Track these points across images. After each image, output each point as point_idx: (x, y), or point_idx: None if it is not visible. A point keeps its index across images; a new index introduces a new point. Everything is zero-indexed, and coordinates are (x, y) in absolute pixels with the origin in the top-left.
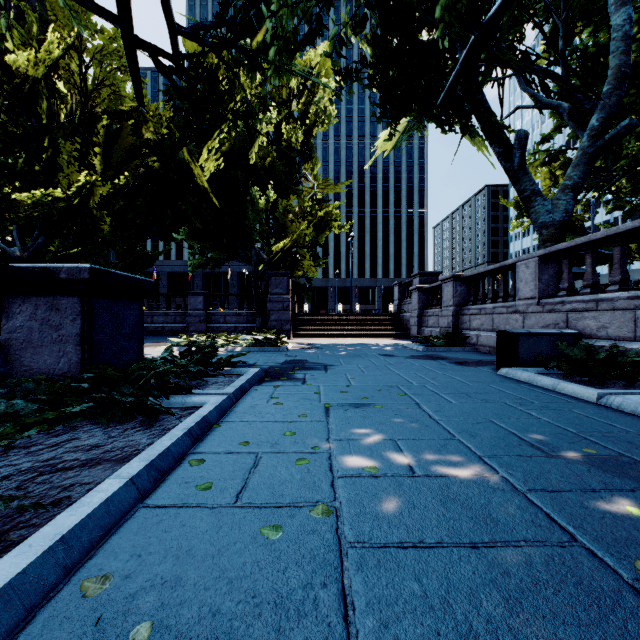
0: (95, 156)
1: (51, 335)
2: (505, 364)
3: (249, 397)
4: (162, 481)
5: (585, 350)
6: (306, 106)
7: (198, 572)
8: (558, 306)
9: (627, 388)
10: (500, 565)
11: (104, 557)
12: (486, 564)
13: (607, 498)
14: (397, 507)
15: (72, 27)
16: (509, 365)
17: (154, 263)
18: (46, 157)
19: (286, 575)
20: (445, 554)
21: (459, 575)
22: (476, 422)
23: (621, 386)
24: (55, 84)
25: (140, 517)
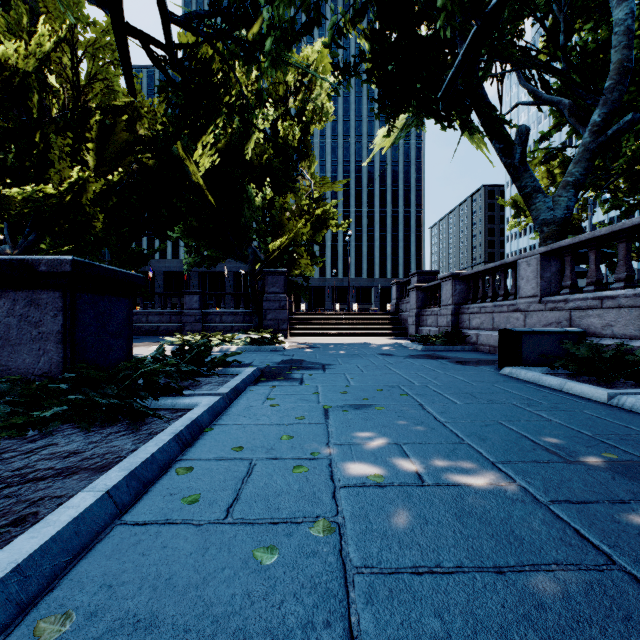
0: (88, 152)
1: (30, 332)
2: (508, 363)
3: (244, 398)
4: (144, 493)
5: (591, 349)
6: (303, 103)
7: (178, 608)
8: (561, 304)
9: (636, 388)
10: (532, 595)
11: (68, 588)
12: (516, 594)
13: (639, 510)
14: (407, 523)
15: (64, 20)
16: (512, 364)
17: (150, 262)
18: (37, 152)
19: (282, 611)
20: (467, 581)
21: (486, 609)
22: (484, 424)
23: (630, 386)
24: (46, 78)
25: (115, 537)
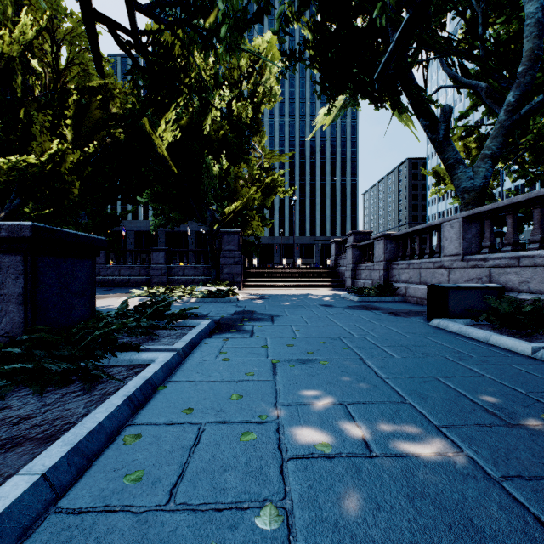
0: (67, 127)
1: None
2: (436, 315)
3: (198, 352)
4: (87, 468)
5: (511, 303)
6: (255, 86)
7: None
8: (481, 262)
9: None
10: None
11: None
12: None
13: None
14: (359, 508)
15: (45, 11)
16: (440, 316)
17: (123, 223)
18: (21, 127)
19: None
20: None
21: None
22: (423, 381)
23: None
24: (29, 62)
25: (46, 532)
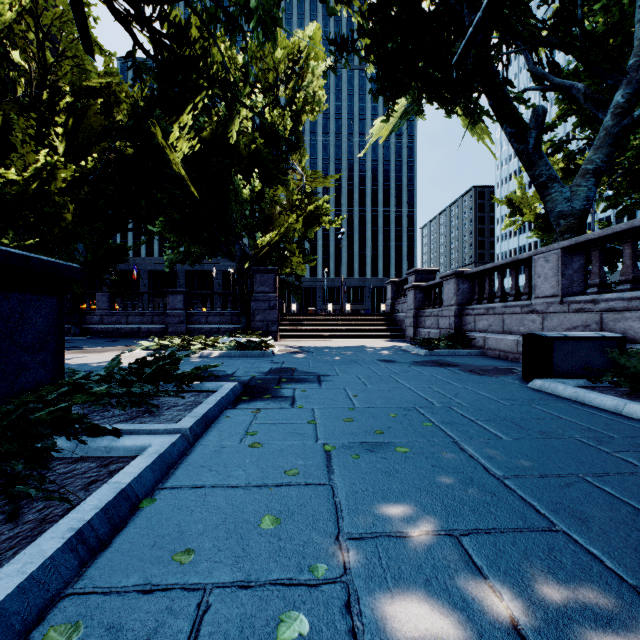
0: (58, 137)
1: None
2: (535, 374)
3: (215, 431)
4: None
5: (639, 358)
6: (294, 92)
7: None
8: (589, 305)
9: None
10: None
11: None
12: None
13: None
14: None
15: None
16: (541, 376)
17: (134, 260)
18: None
19: None
20: None
21: None
22: (564, 483)
23: None
24: (9, 52)
25: None
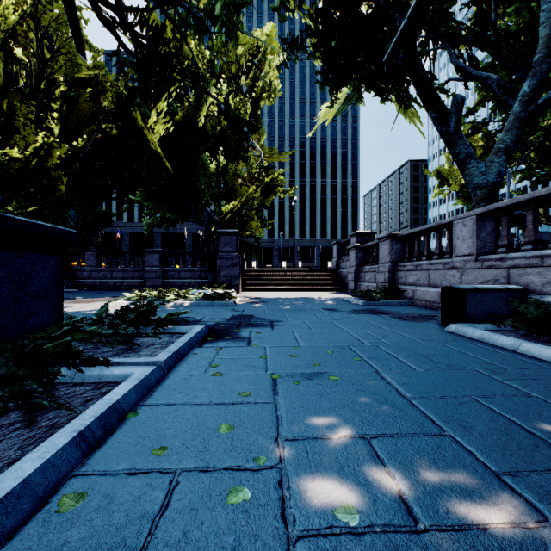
0: (54, 121)
1: None
2: (452, 320)
3: (185, 364)
4: None
5: (536, 307)
6: (254, 81)
7: None
8: (498, 262)
9: None
10: None
11: None
12: None
13: None
14: None
15: None
16: (456, 321)
17: (118, 224)
18: (3, 119)
19: None
20: None
21: None
22: (458, 402)
23: None
24: (12, 50)
25: None
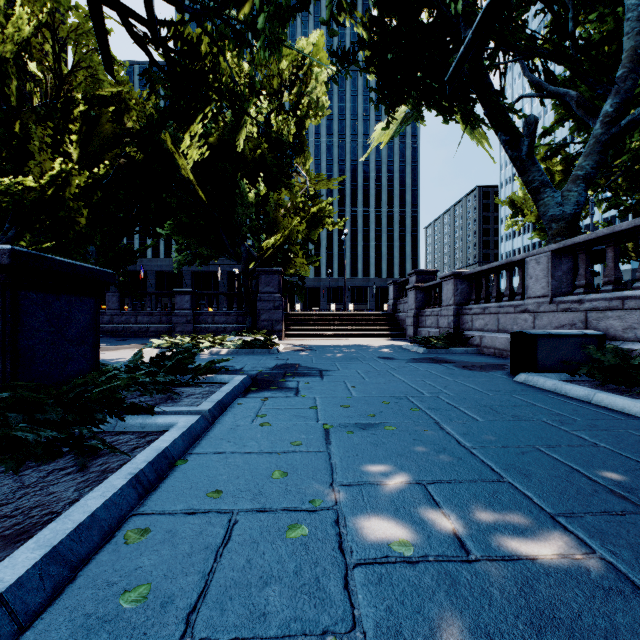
0: (72, 144)
1: None
2: (522, 369)
3: (230, 414)
4: (69, 581)
5: (615, 354)
6: (298, 97)
7: None
8: (575, 305)
9: None
10: None
11: None
12: None
13: None
14: None
15: (45, 3)
16: (527, 370)
17: (141, 261)
18: (16, 143)
19: None
20: None
21: None
22: (520, 451)
23: None
24: (26, 64)
25: None
